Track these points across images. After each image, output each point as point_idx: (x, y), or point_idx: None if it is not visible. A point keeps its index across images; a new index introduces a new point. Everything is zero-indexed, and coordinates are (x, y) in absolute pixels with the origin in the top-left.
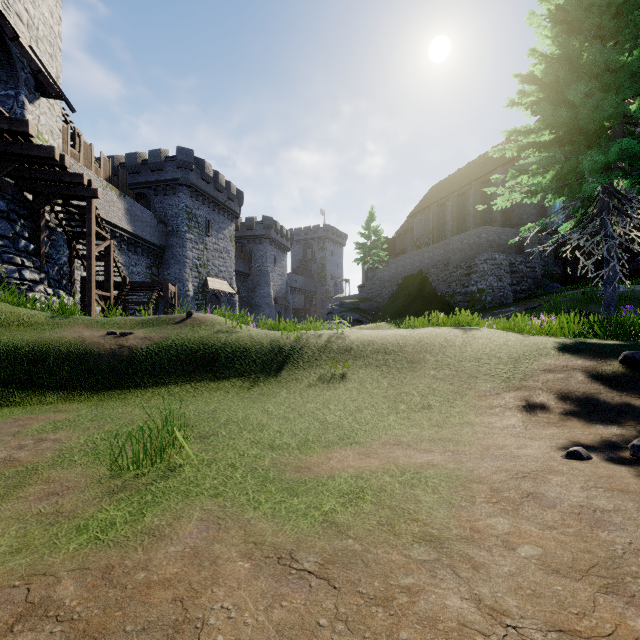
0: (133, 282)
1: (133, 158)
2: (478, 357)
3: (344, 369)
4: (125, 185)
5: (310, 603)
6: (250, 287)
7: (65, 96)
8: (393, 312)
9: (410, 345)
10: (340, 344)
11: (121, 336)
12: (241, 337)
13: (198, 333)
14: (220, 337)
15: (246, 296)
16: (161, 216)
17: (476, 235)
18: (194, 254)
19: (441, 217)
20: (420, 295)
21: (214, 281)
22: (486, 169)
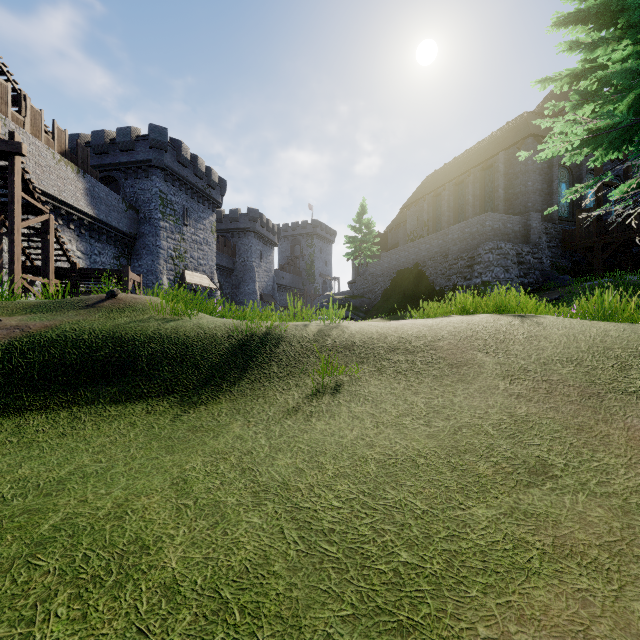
0: (85, 269)
1: (100, 136)
2: (575, 357)
3: (345, 377)
4: (86, 162)
5: None
6: (234, 283)
7: None
8: (387, 308)
9: (444, 339)
10: (336, 338)
11: None
12: (183, 327)
13: (114, 321)
14: (148, 327)
15: (230, 293)
16: (132, 202)
17: (479, 223)
18: (169, 244)
19: (437, 208)
20: (416, 290)
21: (193, 275)
22: (486, 155)
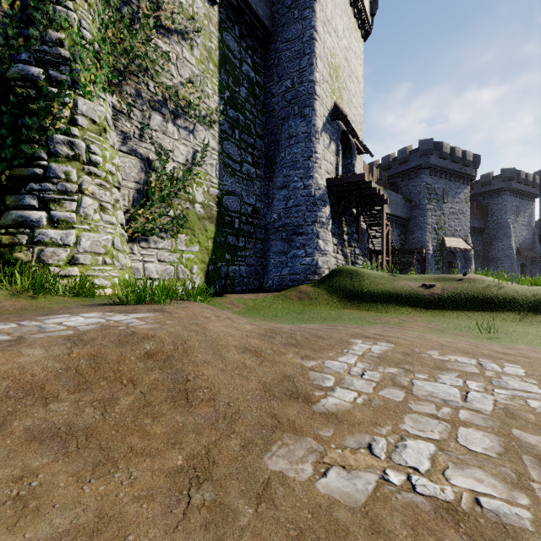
0: (399, 249)
1: (386, 159)
2: None
3: None
4: (385, 182)
5: None
6: (485, 241)
7: (369, 150)
8: None
9: None
10: None
11: (429, 286)
12: (508, 290)
13: (475, 286)
14: (491, 289)
15: (480, 249)
16: (406, 196)
17: None
18: (433, 220)
19: None
20: None
21: (450, 240)
22: None
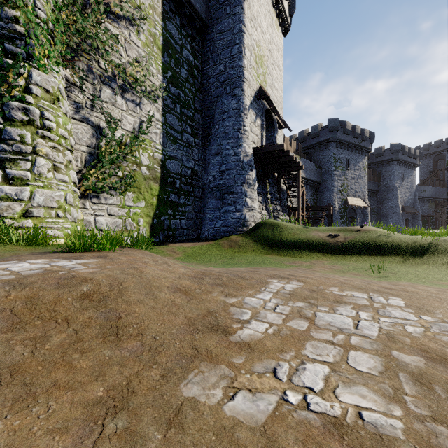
0: (312, 206)
1: (302, 134)
2: None
3: None
4: (301, 152)
5: (443, 290)
6: (378, 200)
7: (288, 126)
8: None
9: None
10: None
11: (334, 236)
12: (394, 238)
13: (369, 235)
14: (382, 238)
15: (375, 207)
16: (318, 163)
17: None
18: (338, 183)
19: None
20: None
21: (352, 199)
22: None
